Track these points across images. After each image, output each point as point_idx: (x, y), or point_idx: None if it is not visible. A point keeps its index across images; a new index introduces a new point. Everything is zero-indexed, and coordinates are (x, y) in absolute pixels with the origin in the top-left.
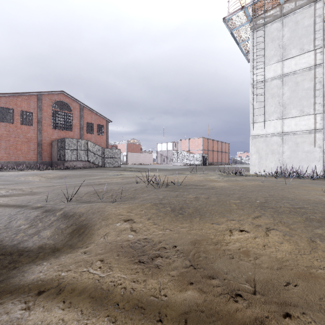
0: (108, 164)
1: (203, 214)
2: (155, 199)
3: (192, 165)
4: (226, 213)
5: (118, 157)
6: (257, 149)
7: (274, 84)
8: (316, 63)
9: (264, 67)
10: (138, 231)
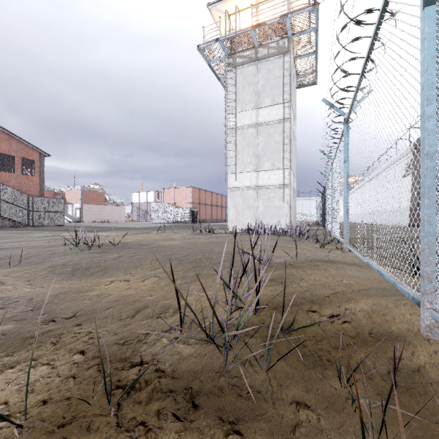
0: (41, 222)
1: (109, 271)
2: (66, 261)
3: (178, 222)
4: (134, 268)
5: (60, 211)
6: (235, 203)
7: (250, 132)
8: (284, 117)
9: (235, 113)
10: (1, 292)
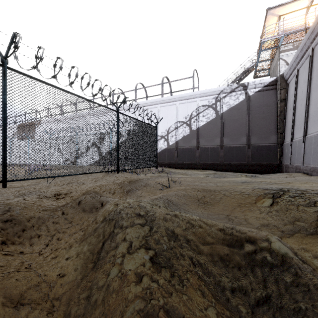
0: None
1: None
2: None
3: None
4: None
5: None
6: None
7: None
8: None
9: None
10: None
